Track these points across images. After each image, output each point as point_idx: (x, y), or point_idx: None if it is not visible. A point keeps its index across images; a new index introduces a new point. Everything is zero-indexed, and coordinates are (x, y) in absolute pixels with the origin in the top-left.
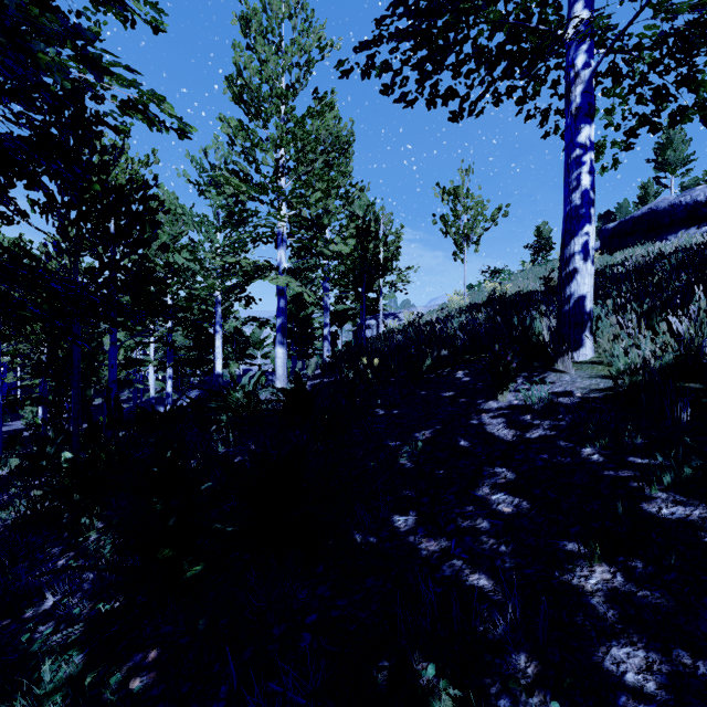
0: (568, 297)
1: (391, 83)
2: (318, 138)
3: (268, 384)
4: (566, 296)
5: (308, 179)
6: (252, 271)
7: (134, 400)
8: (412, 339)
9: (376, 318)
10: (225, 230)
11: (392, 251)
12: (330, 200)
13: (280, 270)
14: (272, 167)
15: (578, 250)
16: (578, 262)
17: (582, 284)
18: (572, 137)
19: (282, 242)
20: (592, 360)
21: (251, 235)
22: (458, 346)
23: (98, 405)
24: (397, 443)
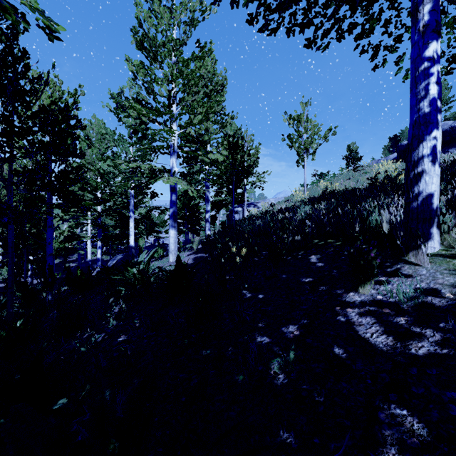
0: (416, 195)
1: (256, 13)
2: (199, 75)
3: (167, 253)
4: (414, 194)
5: (192, 105)
6: (149, 173)
7: (78, 261)
8: (270, 225)
9: (242, 206)
10: (136, 145)
11: (253, 160)
12: (210, 124)
13: (172, 172)
14: (165, 96)
15: (426, 152)
16: (426, 163)
17: (430, 183)
18: (420, 52)
19: (173, 152)
20: (442, 253)
21: (149, 147)
22: (307, 231)
23: (56, 264)
24: (265, 339)
